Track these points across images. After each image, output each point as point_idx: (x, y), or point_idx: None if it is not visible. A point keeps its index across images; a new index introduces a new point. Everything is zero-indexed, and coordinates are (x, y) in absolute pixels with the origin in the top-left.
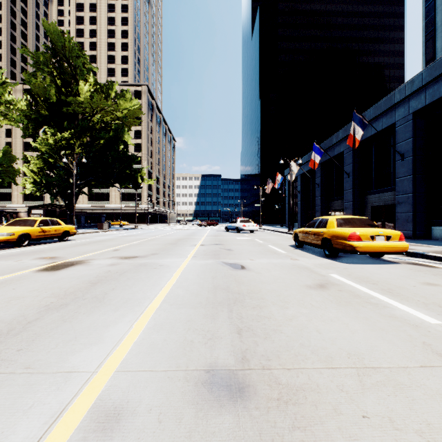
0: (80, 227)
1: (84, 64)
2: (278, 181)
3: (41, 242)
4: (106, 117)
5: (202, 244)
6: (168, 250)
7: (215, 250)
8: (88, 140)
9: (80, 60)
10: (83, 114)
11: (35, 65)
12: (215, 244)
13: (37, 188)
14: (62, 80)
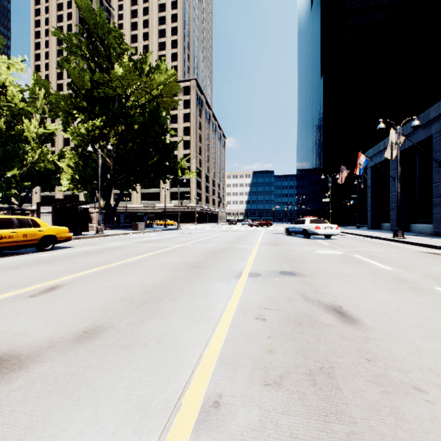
0: (119, 227)
1: (120, 45)
2: (361, 164)
3: (5, 253)
4: (140, 99)
5: (254, 273)
6: (158, 301)
7: (294, 313)
8: (122, 129)
9: (112, 35)
10: (119, 102)
11: (68, 49)
12: (284, 274)
13: (75, 186)
14: (99, 66)
